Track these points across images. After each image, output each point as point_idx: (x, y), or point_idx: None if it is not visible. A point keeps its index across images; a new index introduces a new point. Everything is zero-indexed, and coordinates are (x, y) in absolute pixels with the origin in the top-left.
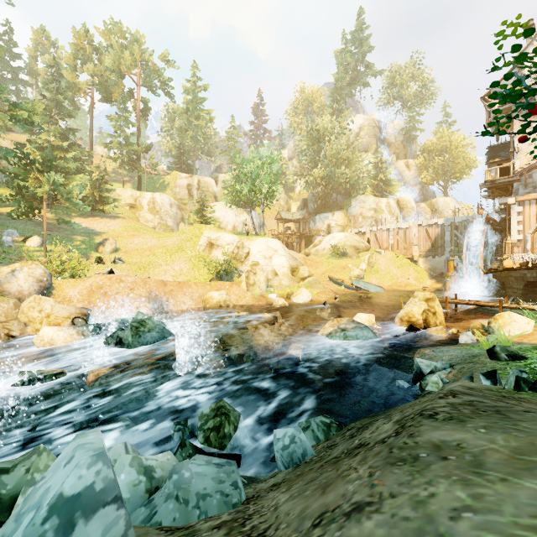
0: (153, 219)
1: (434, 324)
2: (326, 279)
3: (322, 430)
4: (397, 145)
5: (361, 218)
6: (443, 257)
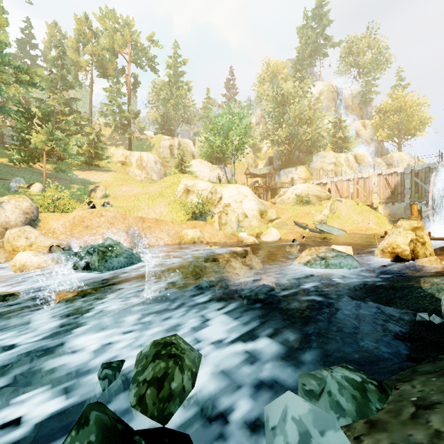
0: (140, 174)
1: (423, 255)
2: (291, 224)
3: (353, 400)
4: (354, 107)
5: (321, 171)
6: (403, 203)
